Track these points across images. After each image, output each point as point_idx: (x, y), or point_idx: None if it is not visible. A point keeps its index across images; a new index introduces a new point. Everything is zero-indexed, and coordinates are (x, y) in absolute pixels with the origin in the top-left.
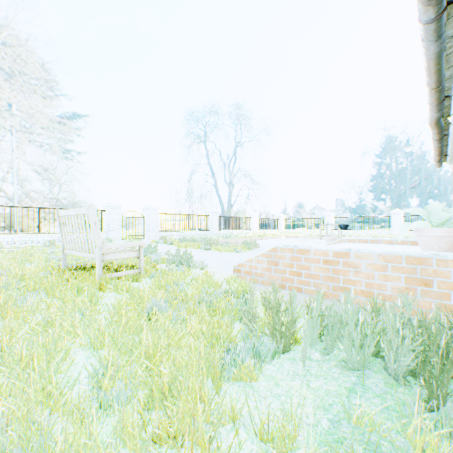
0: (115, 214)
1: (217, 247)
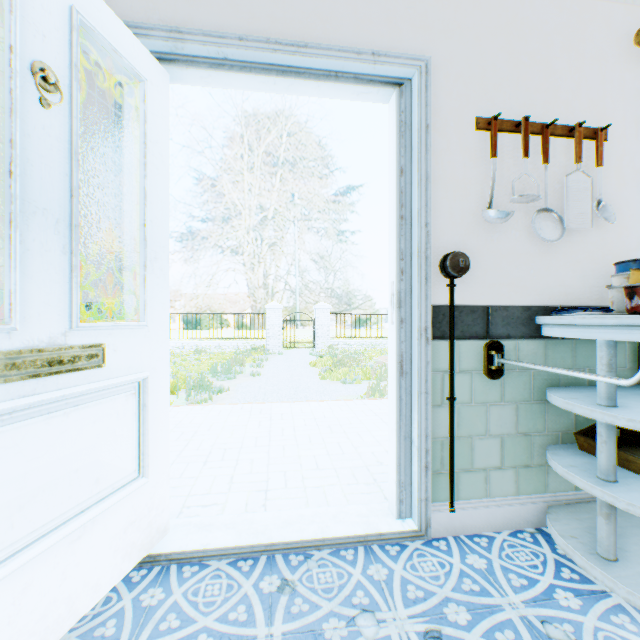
0: (275, 318)
1: (341, 370)
